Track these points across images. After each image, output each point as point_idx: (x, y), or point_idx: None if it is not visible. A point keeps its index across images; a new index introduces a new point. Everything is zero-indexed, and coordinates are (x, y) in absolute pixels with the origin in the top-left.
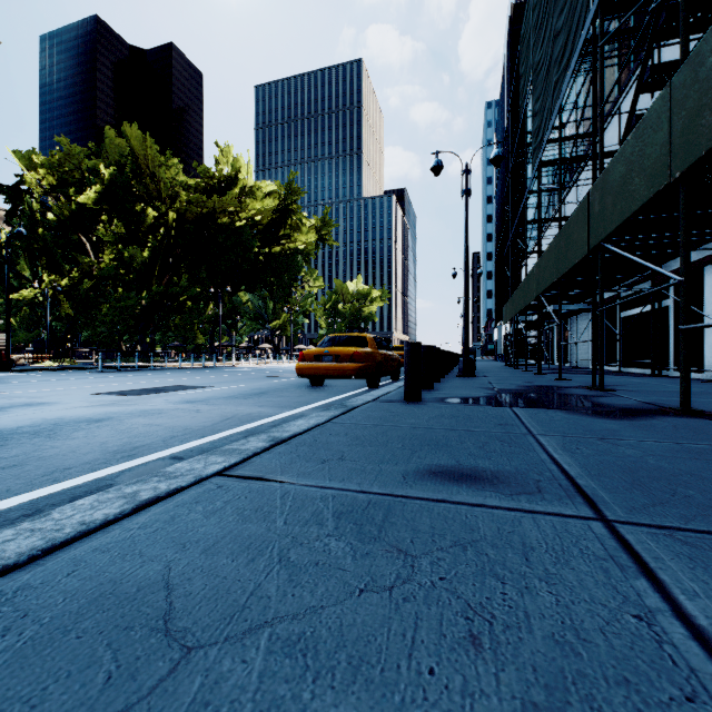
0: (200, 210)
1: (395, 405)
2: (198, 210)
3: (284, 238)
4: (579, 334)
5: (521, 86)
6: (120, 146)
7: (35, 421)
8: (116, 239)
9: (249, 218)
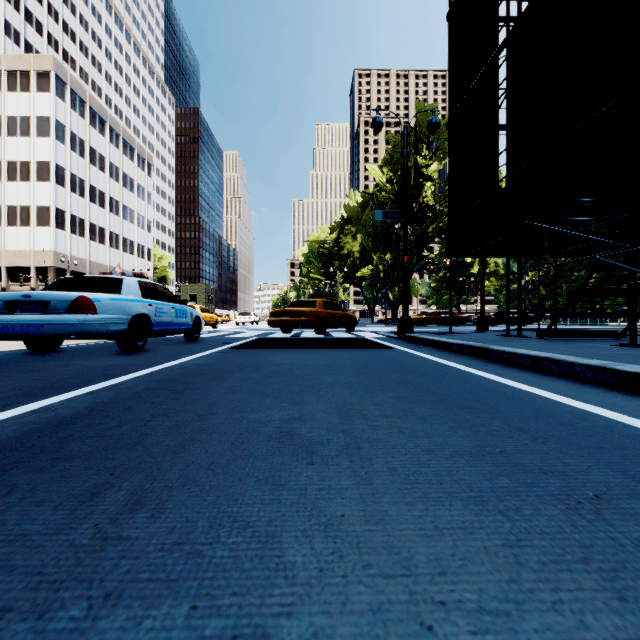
0: None
1: None
2: None
3: None
4: None
5: None
6: None
7: None
8: None
9: None
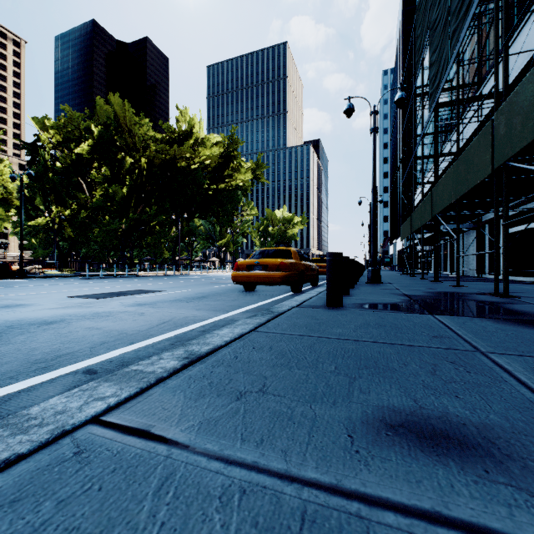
0: (164, 157)
1: (318, 311)
2: (163, 157)
3: (227, 177)
4: (464, 248)
5: (417, 45)
6: (107, 111)
7: None
8: (103, 180)
9: (201, 162)
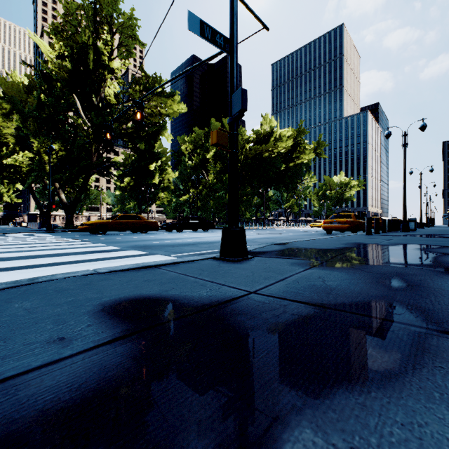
0: (255, 152)
1: (362, 235)
2: (254, 153)
3: (295, 158)
4: None
5: None
6: (217, 126)
7: (266, 236)
8: (218, 171)
9: (278, 152)
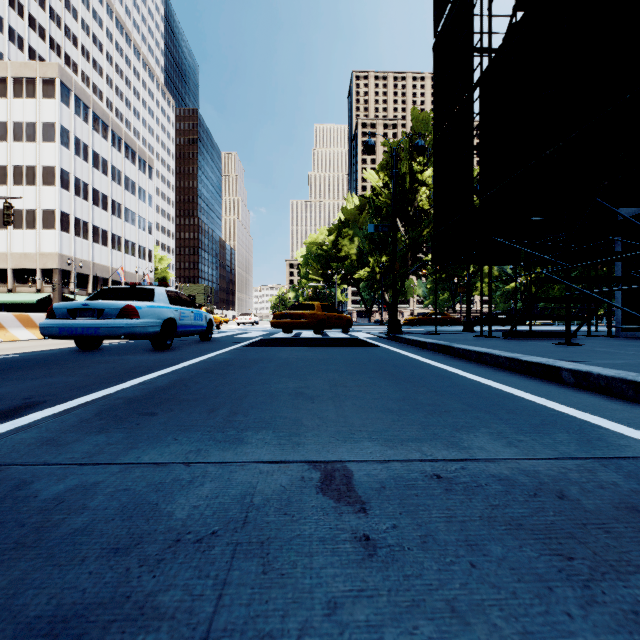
0: None
1: None
2: None
3: None
4: None
5: None
6: None
7: None
8: None
9: None
